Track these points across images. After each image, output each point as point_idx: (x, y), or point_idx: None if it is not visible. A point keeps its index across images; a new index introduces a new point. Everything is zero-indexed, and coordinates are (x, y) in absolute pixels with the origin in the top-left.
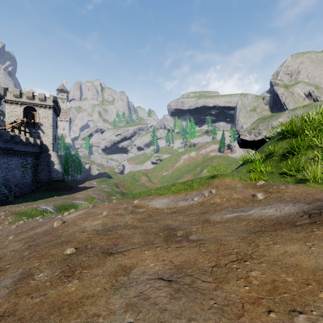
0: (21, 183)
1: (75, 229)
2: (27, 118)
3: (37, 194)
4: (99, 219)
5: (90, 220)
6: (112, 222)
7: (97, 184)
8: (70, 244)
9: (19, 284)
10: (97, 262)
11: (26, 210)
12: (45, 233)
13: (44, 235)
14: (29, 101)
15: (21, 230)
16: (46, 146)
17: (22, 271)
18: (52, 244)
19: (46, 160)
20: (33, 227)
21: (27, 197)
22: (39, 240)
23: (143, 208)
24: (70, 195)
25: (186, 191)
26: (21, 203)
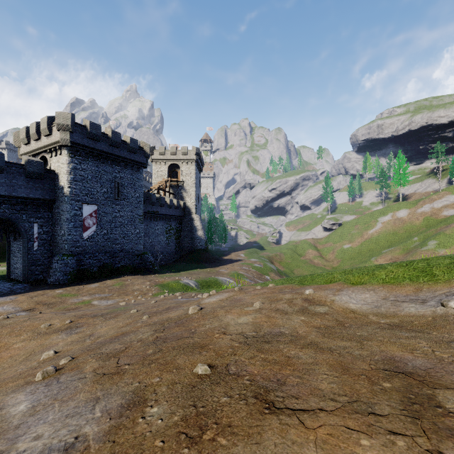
0: (166, 251)
1: (214, 325)
2: (171, 177)
3: (180, 264)
4: (248, 314)
5: (234, 313)
6: (269, 324)
7: (245, 257)
8: (205, 352)
9: (124, 418)
10: (245, 422)
11: (168, 282)
12: (178, 321)
13: (176, 325)
14: (173, 158)
15: (157, 309)
16: (189, 208)
17: (137, 386)
18: (181, 345)
19: (189, 225)
20: (168, 307)
21: (171, 266)
22: (168, 332)
23: (323, 306)
24: (213, 269)
25: (417, 282)
26: (165, 273)
